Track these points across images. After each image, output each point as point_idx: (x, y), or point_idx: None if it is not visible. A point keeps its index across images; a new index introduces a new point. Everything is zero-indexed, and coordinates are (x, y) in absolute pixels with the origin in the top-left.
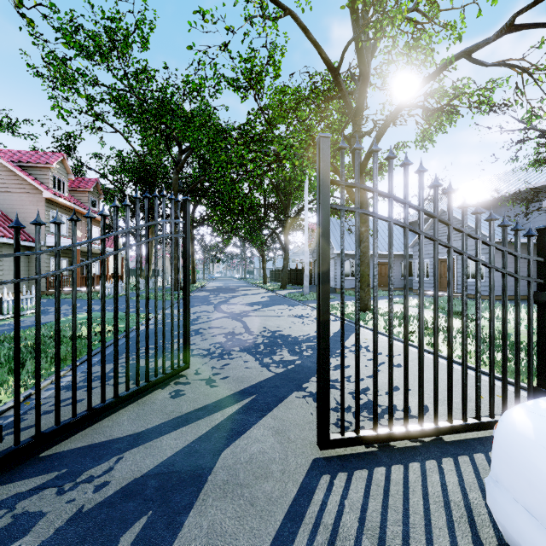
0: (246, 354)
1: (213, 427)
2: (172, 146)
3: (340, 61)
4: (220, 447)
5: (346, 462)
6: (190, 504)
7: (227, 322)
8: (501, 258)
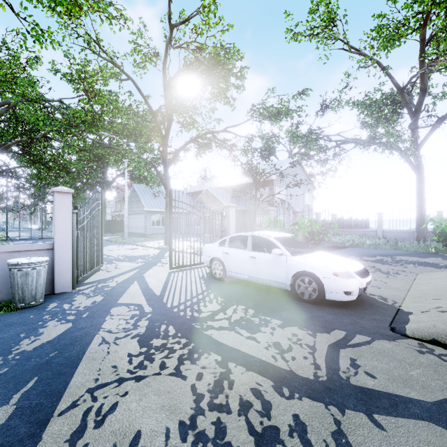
0: (122, 262)
1: (135, 273)
2: None
3: (158, 111)
4: (141, 274)
5: (177, 271)
6: (144, 279)
7: None
8: None
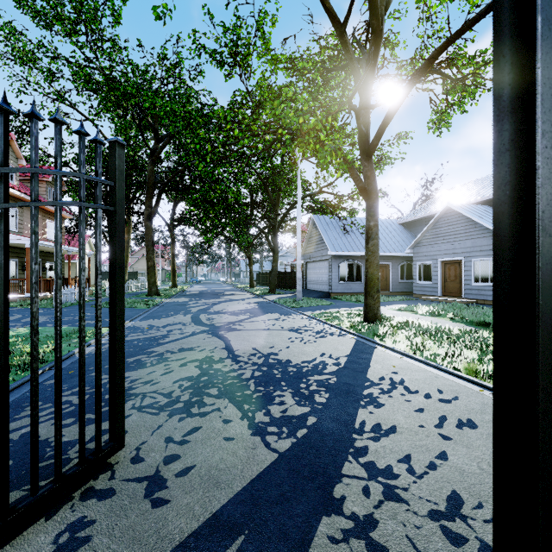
0: (227, 403)
1: None
2: (151, 138)
3: (348, 13)
4: None
5: None
6: None
7: (204, 341)
8: None
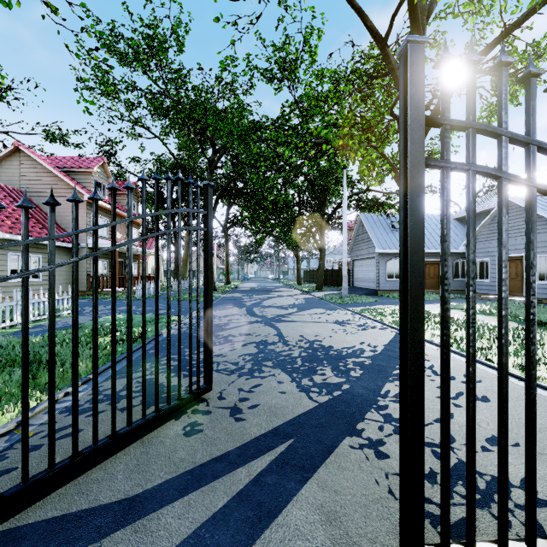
0: (280, 371)
1: (234, 497)
2: (207, 148)
3: (389, 28)
4: (241, 543)
5: None
6: None
7: (259, 328)
8: None
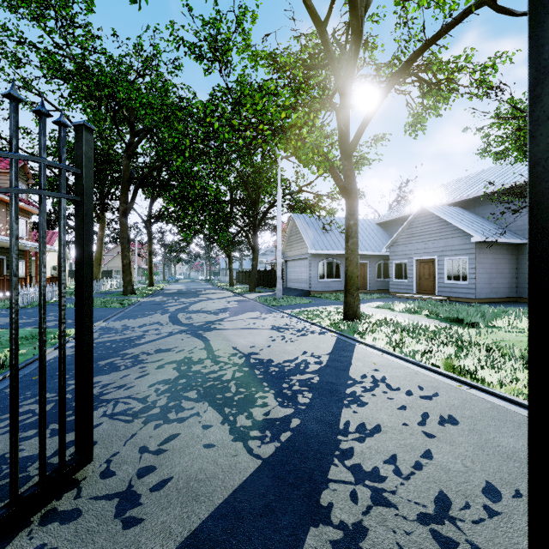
0: (207, 407)
1: None
2: (127, 132)
3: (329, 12)
4: None
5: None
6: None
7: (183, 341)
8: (484, 259)
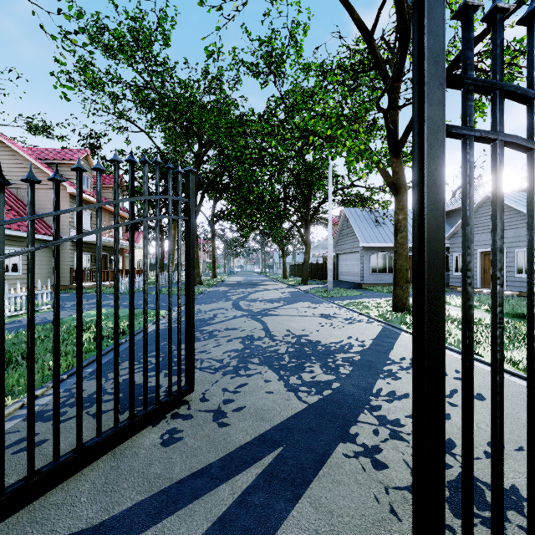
0: (267, 369)
1: (215, 523)
2: (194, 143)
3: (376, 21)
4: None
5: None
6: None
7: (245, 323)
8: None
